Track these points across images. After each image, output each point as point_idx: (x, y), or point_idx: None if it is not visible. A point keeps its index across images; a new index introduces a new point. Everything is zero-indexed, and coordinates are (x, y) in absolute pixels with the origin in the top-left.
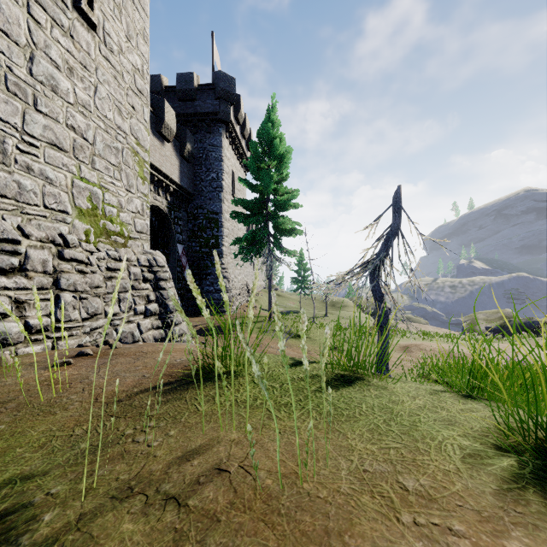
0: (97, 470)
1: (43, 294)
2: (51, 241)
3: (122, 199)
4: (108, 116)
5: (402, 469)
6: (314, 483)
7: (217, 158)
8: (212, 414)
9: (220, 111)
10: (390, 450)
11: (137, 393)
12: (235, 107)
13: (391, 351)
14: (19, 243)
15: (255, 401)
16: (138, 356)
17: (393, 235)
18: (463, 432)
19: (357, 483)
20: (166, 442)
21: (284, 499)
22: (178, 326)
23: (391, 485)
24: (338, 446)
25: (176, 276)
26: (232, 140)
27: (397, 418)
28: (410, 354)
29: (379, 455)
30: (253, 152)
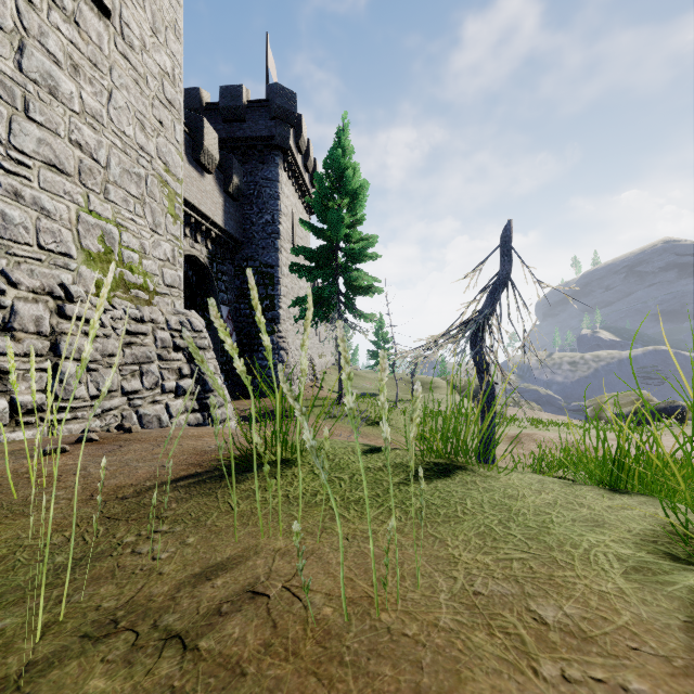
0: (65, 594)
1: (36, 362)
2: (48, 292)
3: (146, 242)
4: (127, 132)
5: (533, 591)
6: (397, 612)
7: (272, 195)
8: (251, 514)
9: (277, 135)
10: (512, 563)
11: (149, 488)
12: (296, 130)
13: (502, 431)
14: (2, 293)
15: (314, 497)
16: (159, 442)
17: (501, 285)
18: (618, 537)
19: (465, 612)
20: (180, 553)
21: (350, 638)
22: (220, 408)
23: (518, 616)
24: (433, 557)
25: (219, 347)
26: (291, 173)
27: (517, 517)
28: (521, 446)
29: (496, 570)
30: (318, 187)
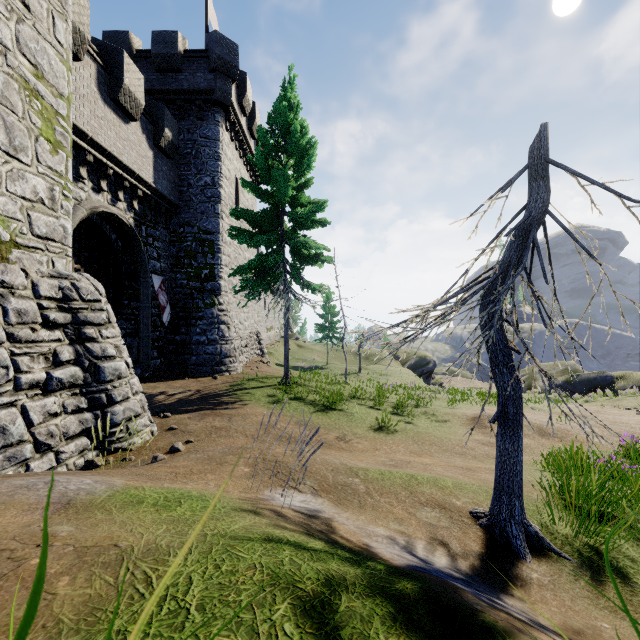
0: None
1: None
2: None
3: None
4: None
5: None
6: None
7: (212, 156)
8: None
9: (217, 89)
10: None
11: None
12: (239, 88)
13: None
14: None
15: None
16: None
17: (534, 225)
18: None
19: None
20: None
21: None
22: (121, 403)
23: None
24: None
25: (149, 321)
26: (235, 135)
27: None
28: (486, 431)
29: None
30: (262, 144)
